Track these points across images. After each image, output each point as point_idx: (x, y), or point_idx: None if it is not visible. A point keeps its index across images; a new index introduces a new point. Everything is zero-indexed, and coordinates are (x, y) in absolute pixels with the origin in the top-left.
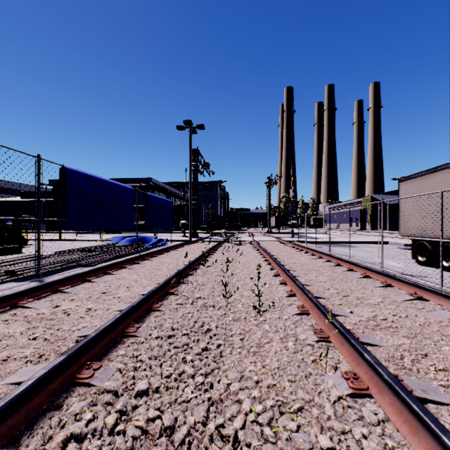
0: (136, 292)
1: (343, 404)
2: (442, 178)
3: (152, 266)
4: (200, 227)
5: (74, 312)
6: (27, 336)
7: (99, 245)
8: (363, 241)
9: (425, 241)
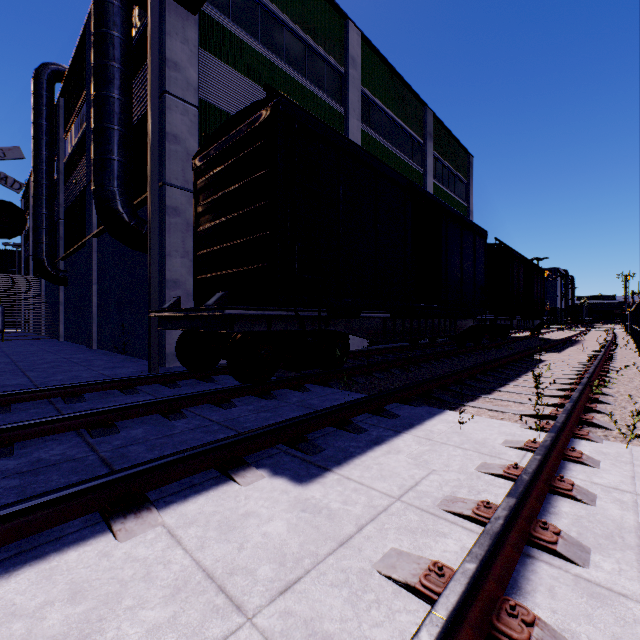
0: None
1: None
2: None
3: None
4: None
5: None
6: None
7: None
8: None
9: None
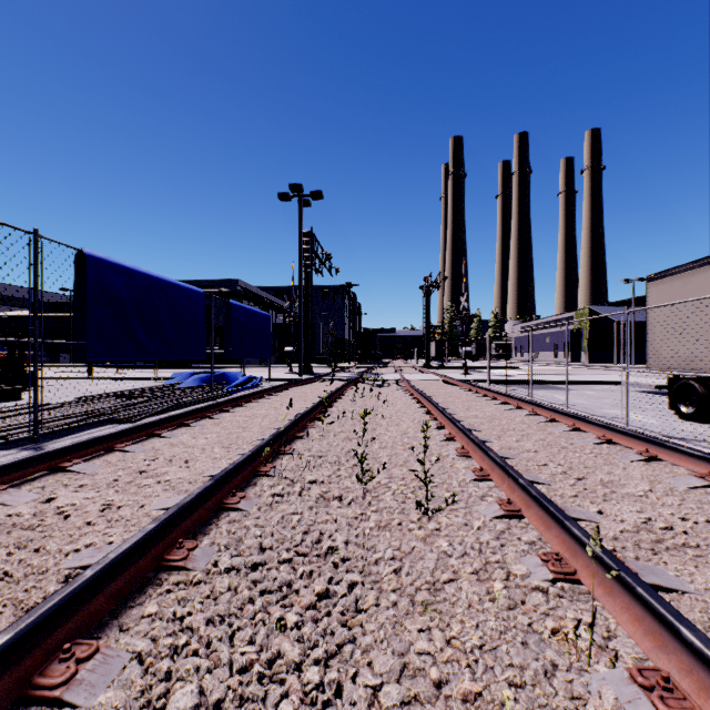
0: (199, 470)
1: None
2: None
3: (233, 423)
4: (317, 358)
5: (78, 512)
6: None
7: (150, 387)
8: (582, 380)
9: (692, 380)
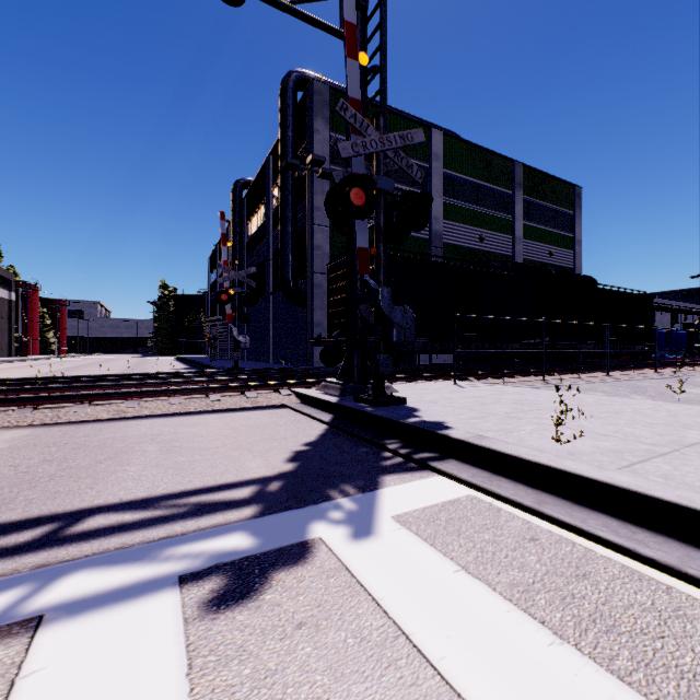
0: None
1: None
2: None
3: None
4: None
5: None
6: None
7: None
8: None
9: None
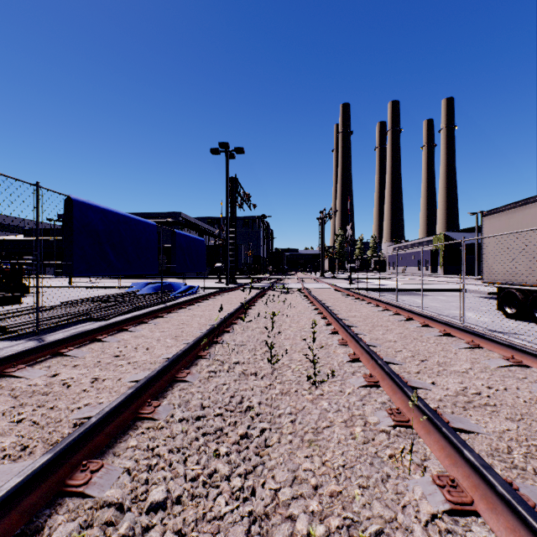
0: (157, 355)
1: (439, 527)
2: (536, 212)
3: (179, 321)
4: (239, 271)
5: (76, 383)
6: (9, 418)
7: (116, 294)
8: (436, 288)
9: (514, 289)
